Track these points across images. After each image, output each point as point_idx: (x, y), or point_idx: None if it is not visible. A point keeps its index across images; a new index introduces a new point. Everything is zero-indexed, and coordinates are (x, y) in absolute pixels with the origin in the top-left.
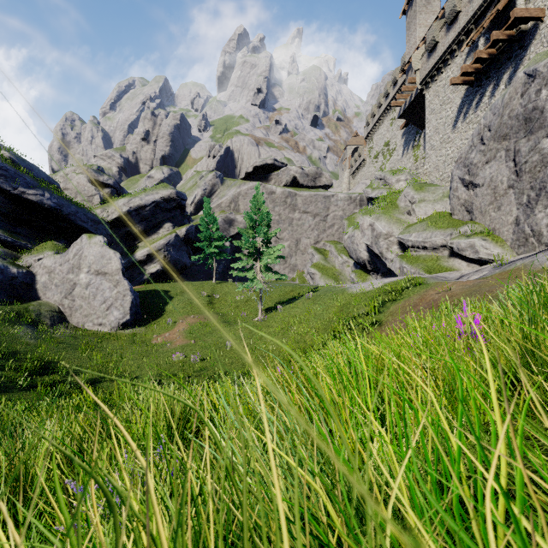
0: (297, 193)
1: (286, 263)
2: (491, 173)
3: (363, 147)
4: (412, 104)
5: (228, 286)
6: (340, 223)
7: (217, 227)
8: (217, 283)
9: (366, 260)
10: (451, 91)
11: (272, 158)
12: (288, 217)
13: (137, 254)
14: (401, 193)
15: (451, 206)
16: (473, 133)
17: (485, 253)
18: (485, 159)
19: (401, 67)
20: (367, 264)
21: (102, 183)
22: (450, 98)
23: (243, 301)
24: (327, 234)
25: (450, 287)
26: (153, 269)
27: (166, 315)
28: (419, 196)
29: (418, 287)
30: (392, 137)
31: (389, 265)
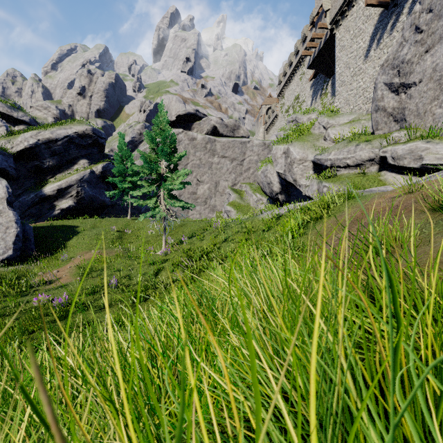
0: (216, 140)
1: (206, 204)
2: (435, 61)
3: (276, 104)
4: (321, 52)
5: (143, 222)
6: (255, 166)
7: (132, 163)
8: (132, 220)
9: (278, 194)
10: (363, 21)
11: (194, 109)
12: (208, 162)
13: (46, 189)
14: (314, 124)
15: (374, 121)
16: (404, 27)
17: (434, 158)
18: (423, 48)
19: (310, 23)
20: (280, 197)
21: (16, 119)
22: (362, 28)
23: (155, 236)
24: (243, 177)
25: (422, 182)
26: (64, 204)
27: (65, 250)
28: (335, 121)
29: (350, 200)
30: (301, 90)
31: (304, 190)
